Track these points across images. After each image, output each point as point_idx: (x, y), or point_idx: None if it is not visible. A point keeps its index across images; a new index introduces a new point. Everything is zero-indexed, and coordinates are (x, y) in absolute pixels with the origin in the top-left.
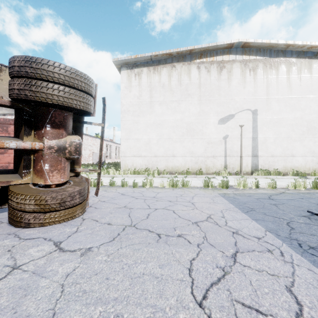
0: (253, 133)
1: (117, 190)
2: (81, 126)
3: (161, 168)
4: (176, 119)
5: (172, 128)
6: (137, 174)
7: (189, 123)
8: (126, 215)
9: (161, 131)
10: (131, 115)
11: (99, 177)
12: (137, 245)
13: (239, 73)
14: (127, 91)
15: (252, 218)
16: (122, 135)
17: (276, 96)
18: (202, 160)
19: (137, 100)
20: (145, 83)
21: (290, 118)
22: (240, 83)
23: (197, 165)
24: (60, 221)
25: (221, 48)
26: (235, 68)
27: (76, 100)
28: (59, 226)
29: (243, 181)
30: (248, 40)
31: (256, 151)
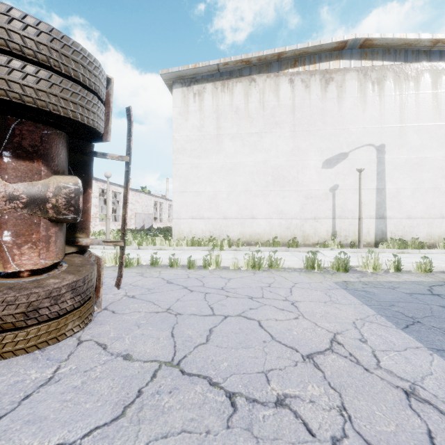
0: (378, 182)
1: (160, 273)
2: (88, 161)
3: (233, 236)
4: (256, 160)
5: (251, 175)
6: (197, 246)
7: (277, 168)
8: (166, 333)
9: (233, 180)
10: (189, 156)
11: (122, 254)
12: (176, 441)
13: (355, 89)
14: (183, 119)
15: (428, 346)
16: (174, 186)
17: (414, 122)
18: (298, 224)
19: (197, 133)
20: (210, 106)
21: (438, 157)
22: (357, 103)
23: (288, 232)
24: (28, 350)
25: (328, 50)
26: (349, 80)
27: (55, 96)
28: (20, 363)
29: (373, 260)
30: (370, 36)
31: (382, 210)
